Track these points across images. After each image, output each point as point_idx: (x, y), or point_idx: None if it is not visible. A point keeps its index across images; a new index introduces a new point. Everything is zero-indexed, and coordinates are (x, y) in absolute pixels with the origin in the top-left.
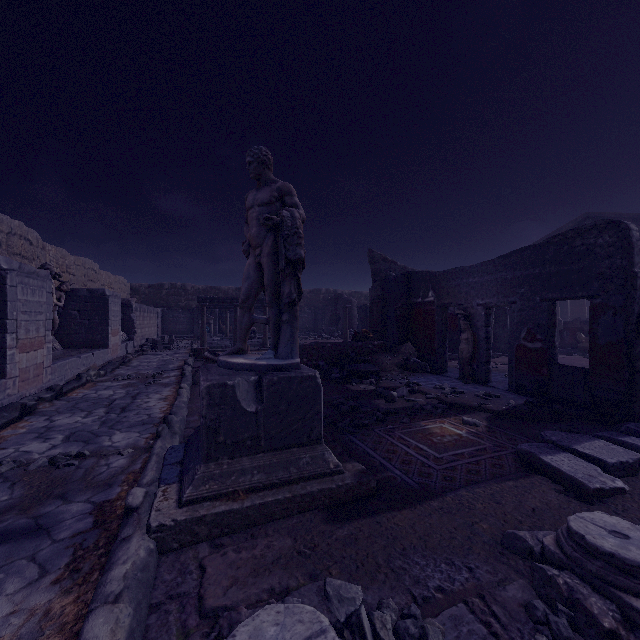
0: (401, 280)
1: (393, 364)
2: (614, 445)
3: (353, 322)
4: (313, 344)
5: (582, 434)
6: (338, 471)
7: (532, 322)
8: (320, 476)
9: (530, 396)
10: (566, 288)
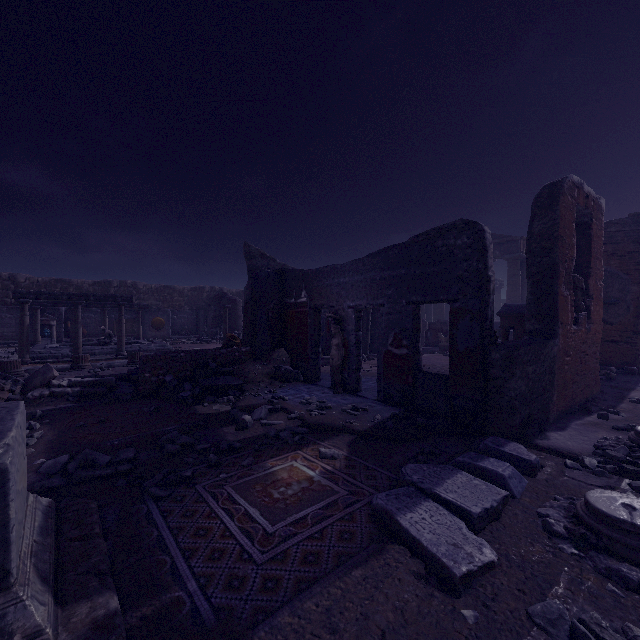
0: (274, 278)
1: (262, 374)
2: (477, 479)
3: (238, 323)
4: (159, 354)
5: (444, 465)
6: None
7: (399, 326)
8: None
9: (397, 406)
10: (429, 291)
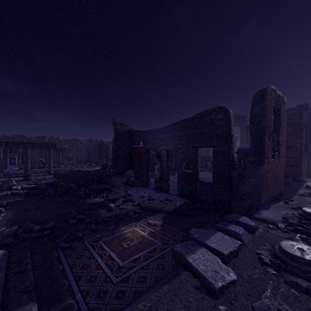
0: (126, 135)
1: (121, 182)
2: (226, 236)
3: (109, 157)
4: (68, 173)
5: (210, 228)
6: None
7: (188, 159)
8: None
9: (187, 198)
10: (203, 141)
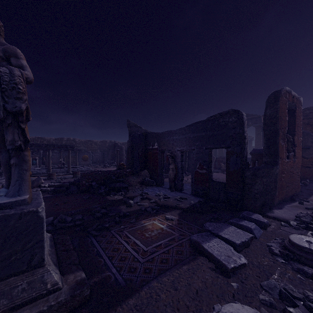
0: (141, 136)
1: (136, 182)
2: (238, 229)
3: (123, 158)
4: (89, 172)
5: (223, 223)
6: (55, 289)
7: (202, 159)
8: (34, 300)
9: (201, 197)
10: (216, 143)
